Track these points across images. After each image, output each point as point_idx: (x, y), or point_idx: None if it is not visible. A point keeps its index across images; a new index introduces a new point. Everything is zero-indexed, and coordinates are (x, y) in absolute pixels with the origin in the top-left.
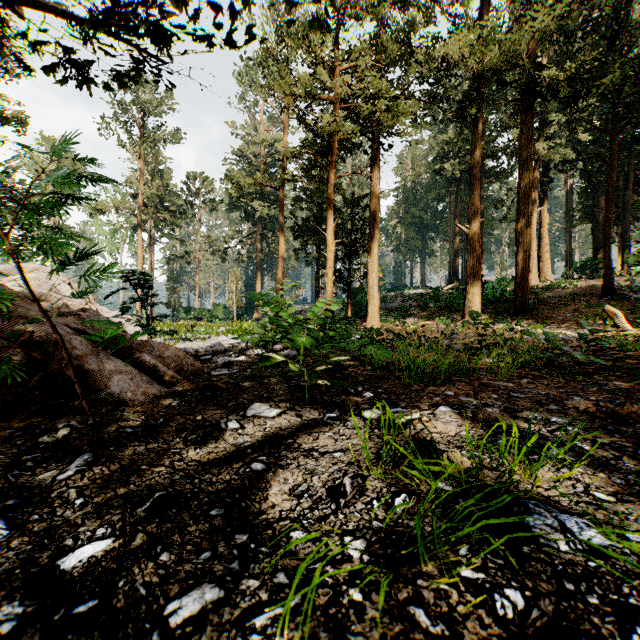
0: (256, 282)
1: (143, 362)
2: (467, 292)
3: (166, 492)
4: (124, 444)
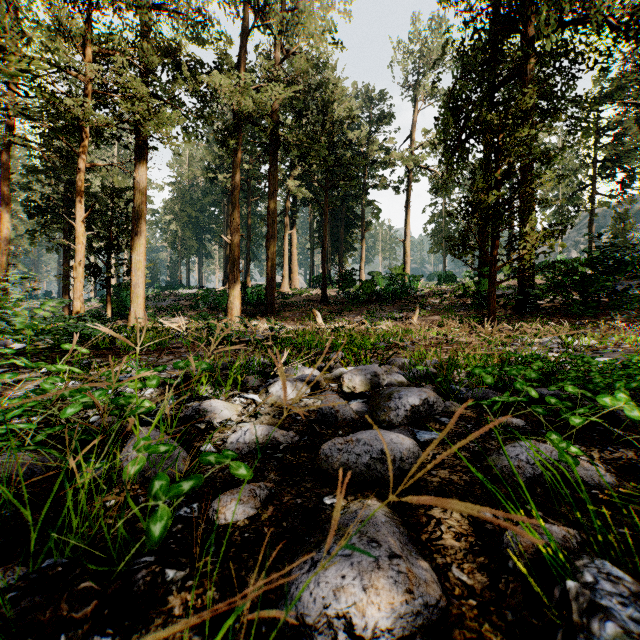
0: None
1: None
2: (229, 295)
3: None
4: None
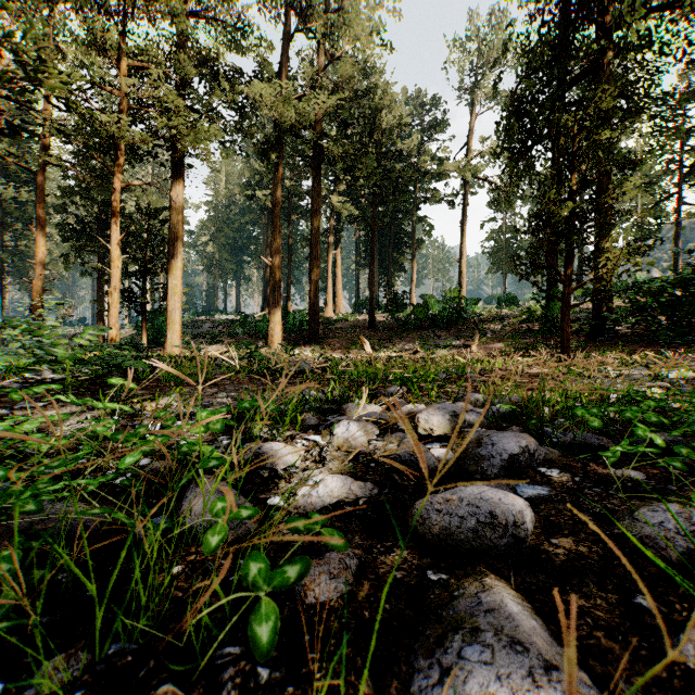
0: None
1: None
2: (270, 321)
3: None
4: None
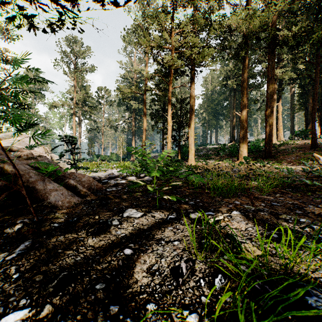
0: (132, 142)
1: (69, 184)
2: (240, 146)
3: (68, 272)
4: (52, 234)
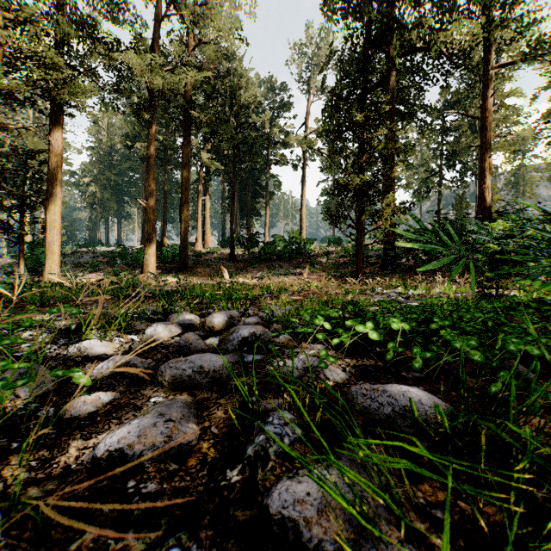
0: None
1: None
2: (145, 253)
3: None
4: None
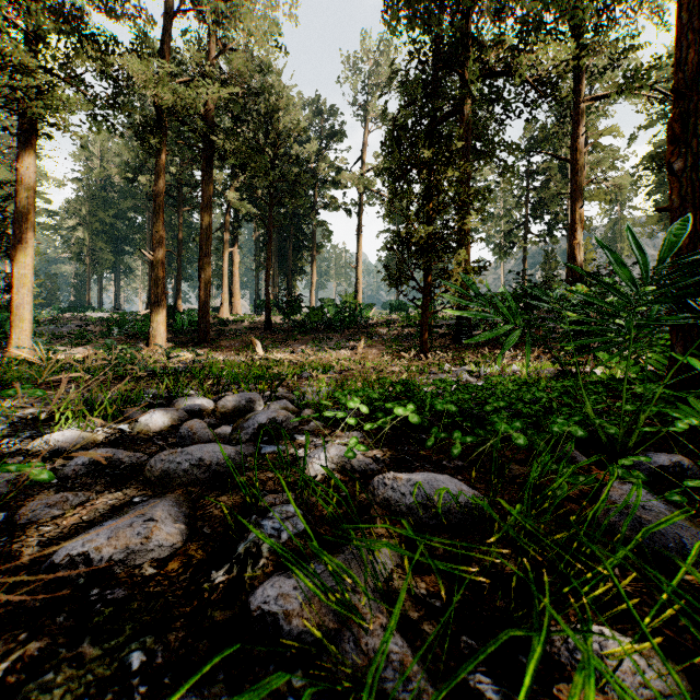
0: None
1: None
2: (152, 320)
3: None
4: None
